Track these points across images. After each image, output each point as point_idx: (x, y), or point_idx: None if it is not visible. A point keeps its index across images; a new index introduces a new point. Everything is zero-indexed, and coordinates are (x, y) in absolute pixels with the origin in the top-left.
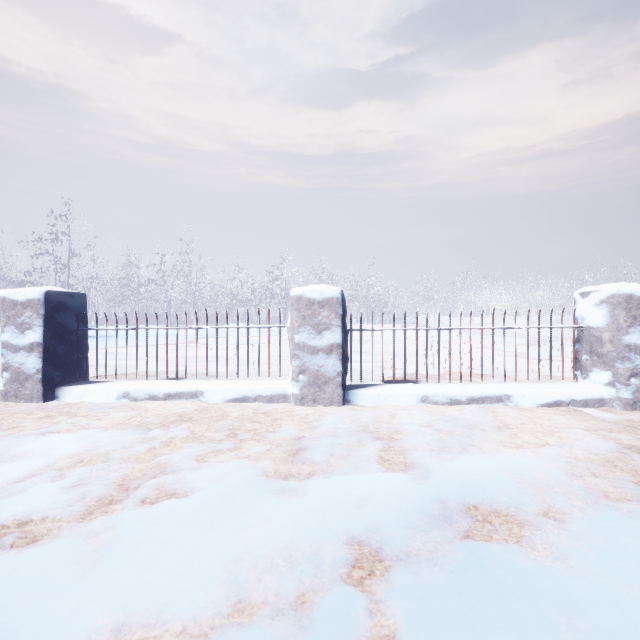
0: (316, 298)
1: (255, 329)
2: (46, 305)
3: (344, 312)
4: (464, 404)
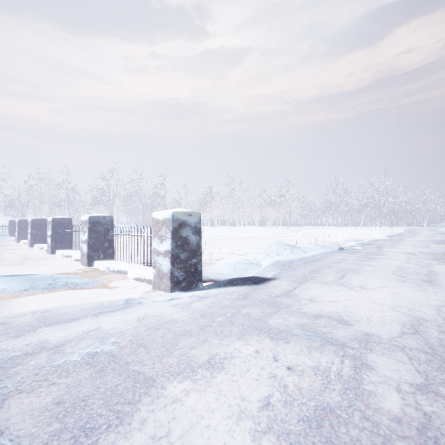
0: (49, 221)
1: (223, 229)
2: (32, 222)
3: (54, 225)
4: (67, 257)
